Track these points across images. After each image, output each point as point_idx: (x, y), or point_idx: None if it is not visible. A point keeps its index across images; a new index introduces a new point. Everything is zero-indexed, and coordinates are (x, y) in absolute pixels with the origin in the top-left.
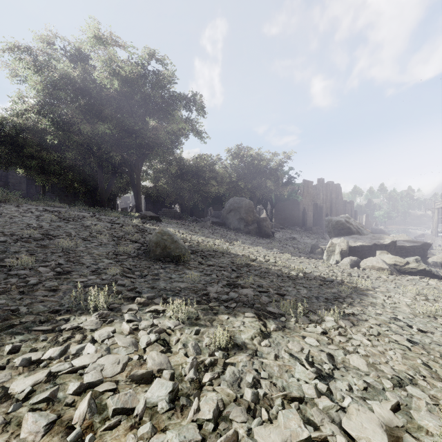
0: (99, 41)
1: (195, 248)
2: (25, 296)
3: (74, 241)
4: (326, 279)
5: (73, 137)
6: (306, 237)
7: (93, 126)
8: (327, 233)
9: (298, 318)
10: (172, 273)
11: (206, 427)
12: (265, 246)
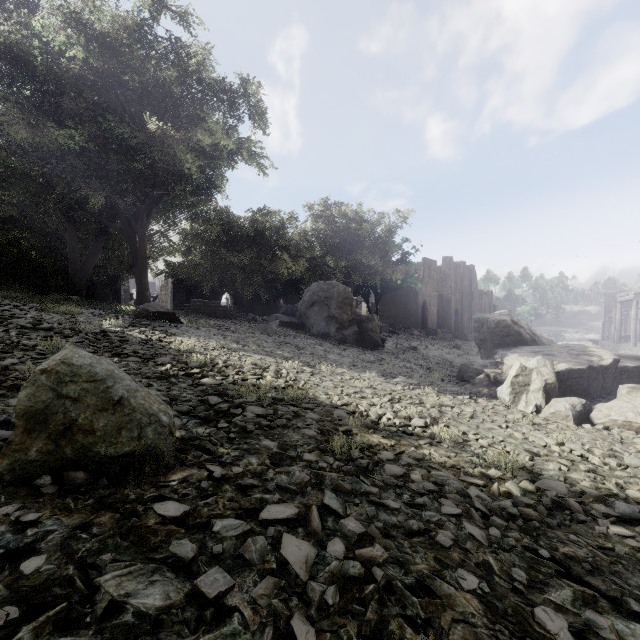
0: None
1: (224, 395)
2: None
3: None
4: (616, 508)
5: (7, 157)
6: (430, 345)
7: (38, 130)
8: (456, 338)
9: None
10: None
11: None
12: (379, 370)
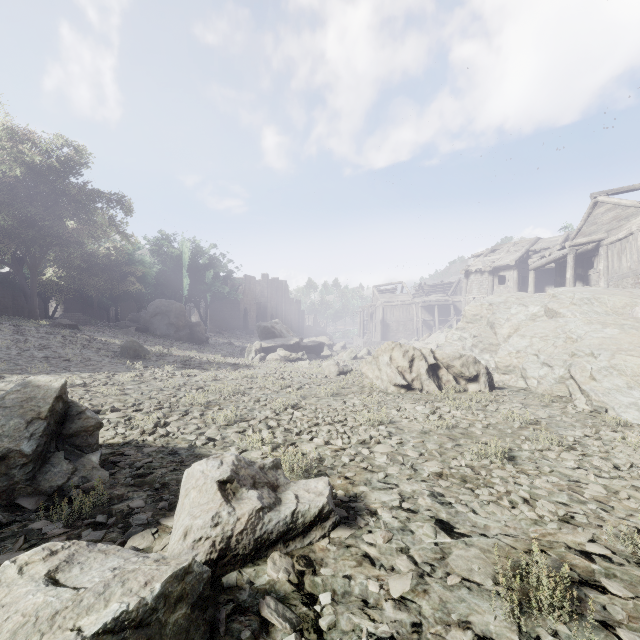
0: (7, 132)
1: None
2: (104, 367)
3: (63, 349)
4: (236, 364)
5: None
6: (245, 341)
7: None
8: None
9: (214, 369)
10: (149, 362)
11: (191, 376)
12: (199, 351)
